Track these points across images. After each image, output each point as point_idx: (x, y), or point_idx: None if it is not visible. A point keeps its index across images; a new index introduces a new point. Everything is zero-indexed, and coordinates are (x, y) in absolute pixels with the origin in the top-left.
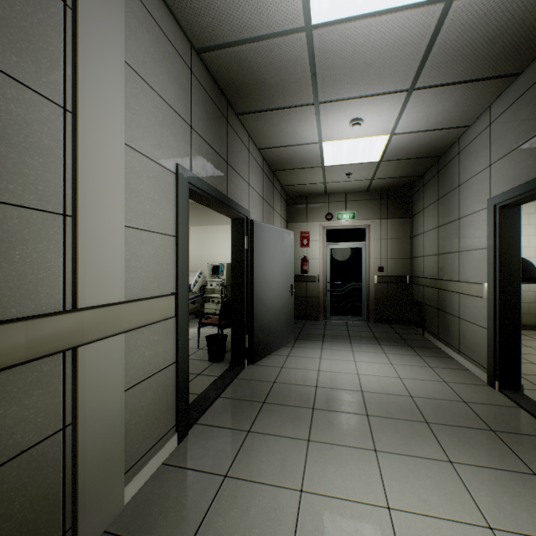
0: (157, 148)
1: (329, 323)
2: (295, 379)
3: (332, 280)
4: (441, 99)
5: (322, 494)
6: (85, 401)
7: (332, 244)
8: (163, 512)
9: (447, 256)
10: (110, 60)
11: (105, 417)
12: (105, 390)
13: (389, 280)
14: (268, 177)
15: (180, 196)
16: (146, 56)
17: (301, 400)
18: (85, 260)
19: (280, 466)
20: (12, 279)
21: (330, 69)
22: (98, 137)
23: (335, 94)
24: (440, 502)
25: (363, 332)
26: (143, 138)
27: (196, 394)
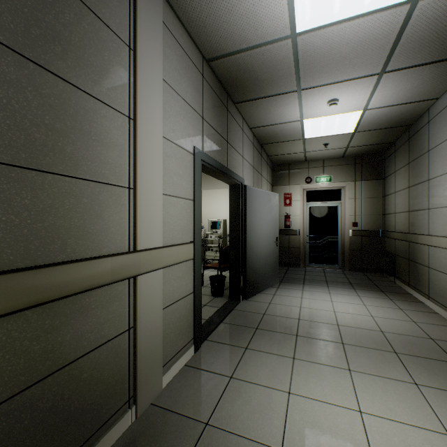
0: (181, 137)
1: (308, 270)
2: (281, 313)
3: (311, 234)
4: (410, 78)
5: (305, 396)
6: (141, 313)
7: (310, 203)
8: (189, 396)
9: (417, 213)
10: (154, 80)
11: (151, 325)
12: (151, 307)
13: (362, 233)
14: (257, 149)
15: (196, 170)
16: (174, 72)
17: (287, 329)
18: (140, 218)
19: (271, 374)
20: (103, 230)
21: (311, 63)
22: (147, 134)
23: (315, 82)
24: (405, 412)
25: (339, 278)
26: (173, 131)
27: (204, 319)
